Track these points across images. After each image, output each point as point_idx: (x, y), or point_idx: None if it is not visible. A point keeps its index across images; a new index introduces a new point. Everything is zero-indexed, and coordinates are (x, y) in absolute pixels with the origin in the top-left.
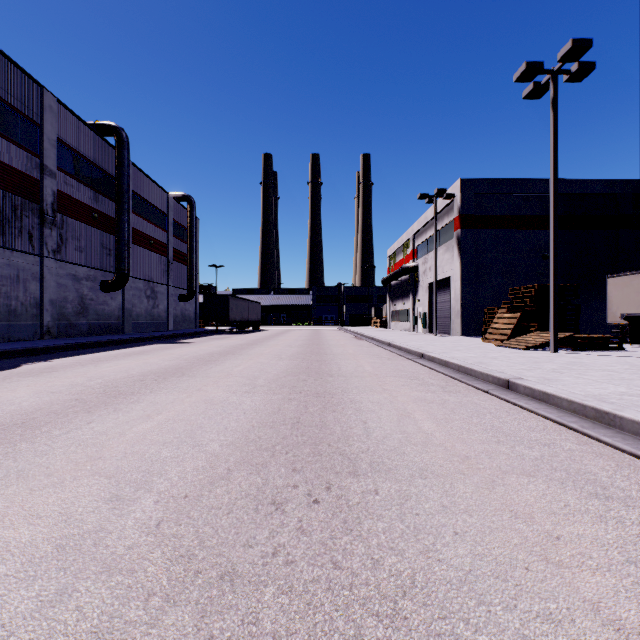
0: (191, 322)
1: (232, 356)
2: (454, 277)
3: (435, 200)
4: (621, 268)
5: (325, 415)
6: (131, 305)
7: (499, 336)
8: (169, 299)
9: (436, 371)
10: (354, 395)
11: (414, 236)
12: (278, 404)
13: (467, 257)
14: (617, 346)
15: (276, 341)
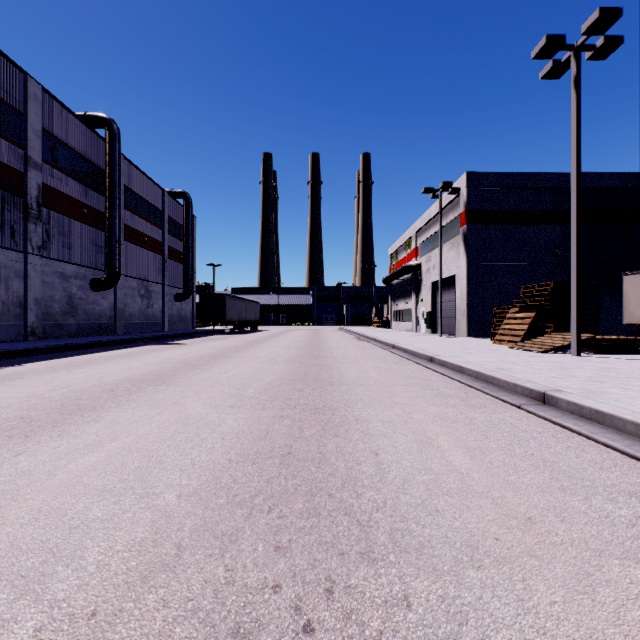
0: (188, 322)
1: (223, 359)
2: (460, 275)
3: (440, 194)
4: (635, 266)
5: (324, 442)
6: (124, 305)
7: (511, 337)
8: (164, 298)
9: (450, 378)
10: (359, 411)
11: (417, 233)
12: (266, 424)
13: (474, 254)
14: None
15: (273, 342)
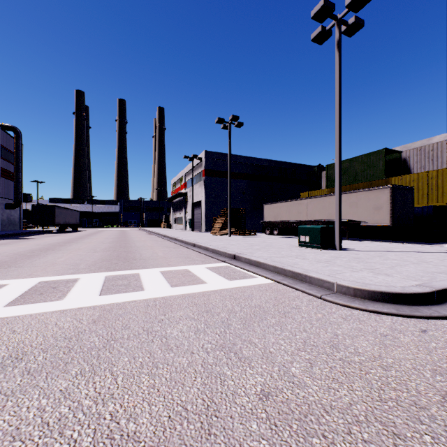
0: (16, 225)
1: (73, 243)
2: (203, 201)
3: (192, 160)
4: (274, 200)
5: (128, 254)
6: None
7: (216, 231)
8: None
9: (177, 244)
10: (140, 251)
11: (185, 175)
12: (110, 254)
13: (208, 191)
14: (254, 234)
15: (96, 236)
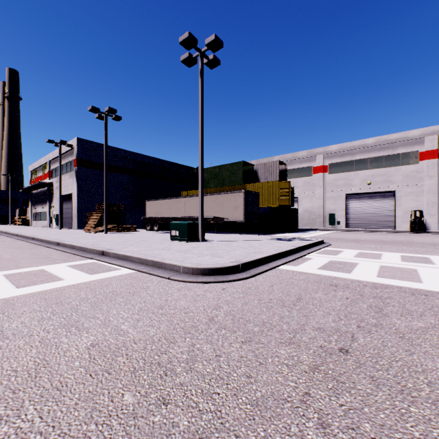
0: None
1: None
2: (74, 194)
3: (60, 146)
4: (157, 197)
5: None
6: None
7: (90, 228)
8: None
9: (35, 244)
10: None
11: (50, 162)
12: None
13: (82, 183)
14: (135, 230)
15: None
